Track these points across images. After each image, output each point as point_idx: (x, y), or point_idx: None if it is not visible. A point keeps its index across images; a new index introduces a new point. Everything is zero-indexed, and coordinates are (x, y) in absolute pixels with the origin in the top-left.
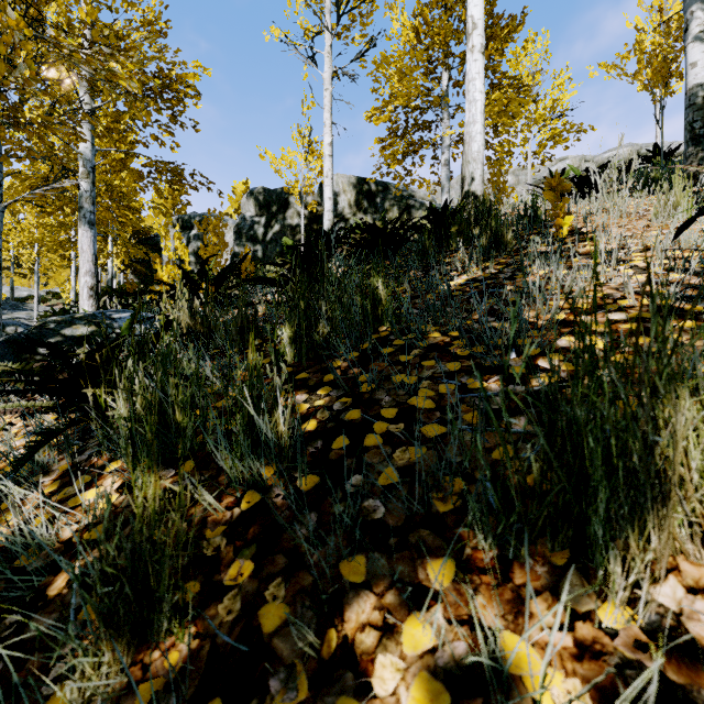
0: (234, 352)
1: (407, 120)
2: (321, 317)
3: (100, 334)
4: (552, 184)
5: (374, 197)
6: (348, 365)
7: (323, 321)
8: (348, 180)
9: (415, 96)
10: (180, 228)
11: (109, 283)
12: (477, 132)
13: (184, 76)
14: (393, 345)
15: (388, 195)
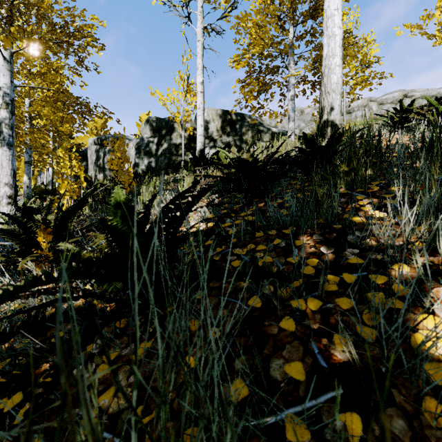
0: None
1: (260, 66)
2: None
3: None
4: None
5: (234, 124)
6: None
7: None
8: (216, 112)
9: (268, 45)
10: (99, 145)
11: (50, 183)
12: (336, 64)
13: (83, 26)
14: None
15: (245, 122)
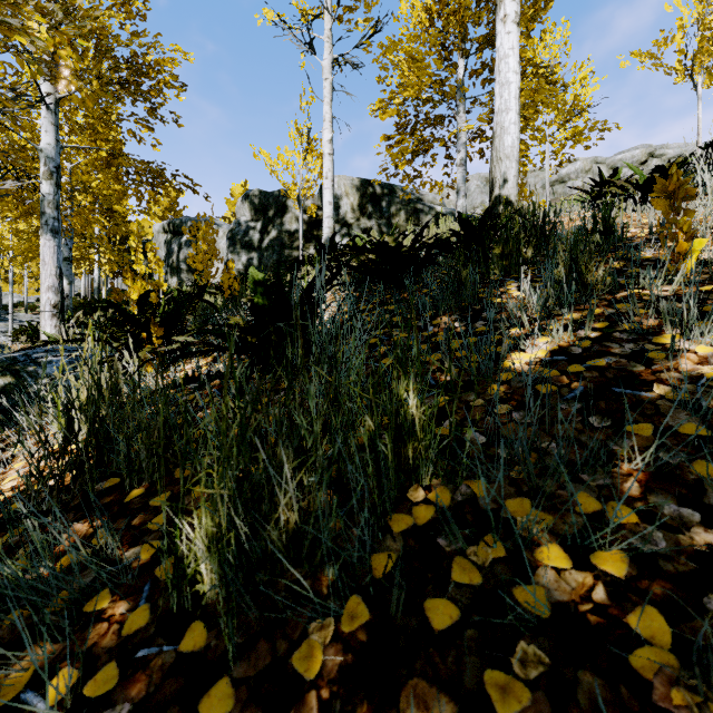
0: (113, 529)
1: (417, 115)
2: (282, 489)
3: (16, 388)
4: (668, 187)
5: (379, 201)
6: (339, 672)
7: (288, 495)
8: (350, 183)
9: (427, 86)
10: (172, 233)
11: (95, 292)
12: (511, 122)
13: (160, 61)
14: (451, 583)
15: (395, 198)
